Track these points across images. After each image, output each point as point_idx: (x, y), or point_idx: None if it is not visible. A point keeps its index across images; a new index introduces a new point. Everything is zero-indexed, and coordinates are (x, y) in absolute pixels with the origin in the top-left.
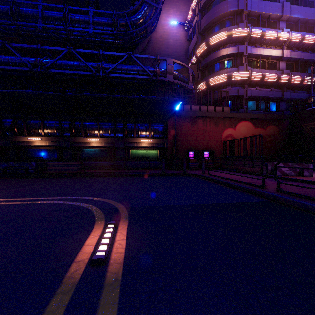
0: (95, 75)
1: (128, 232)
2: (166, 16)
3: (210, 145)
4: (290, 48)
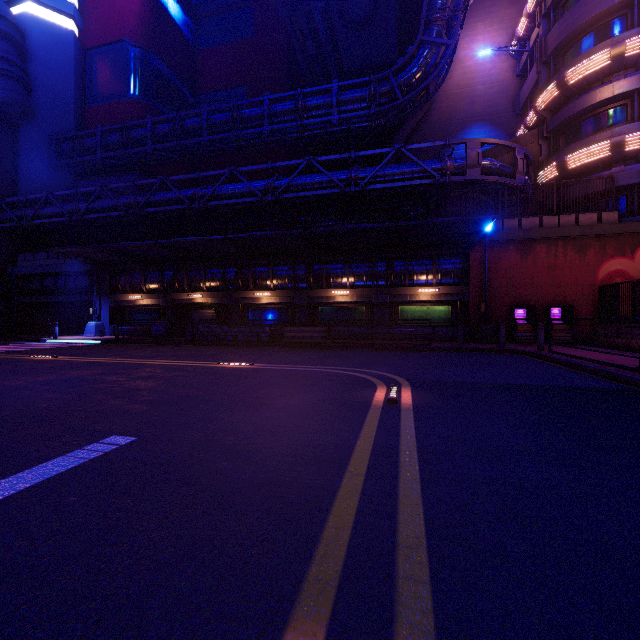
0: (344, 192)
1: (412, 393)
2: (468, 41)
3: (565, 295)
4: None
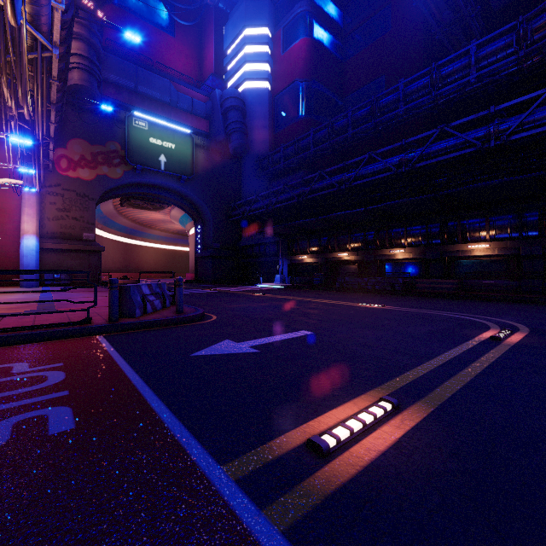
0: (481, 149)
1: (524, 337)
2: None
3: None
4: None
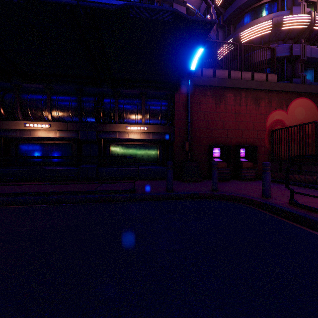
0: None
1: None
2: None
3: (246, 137)
4: None
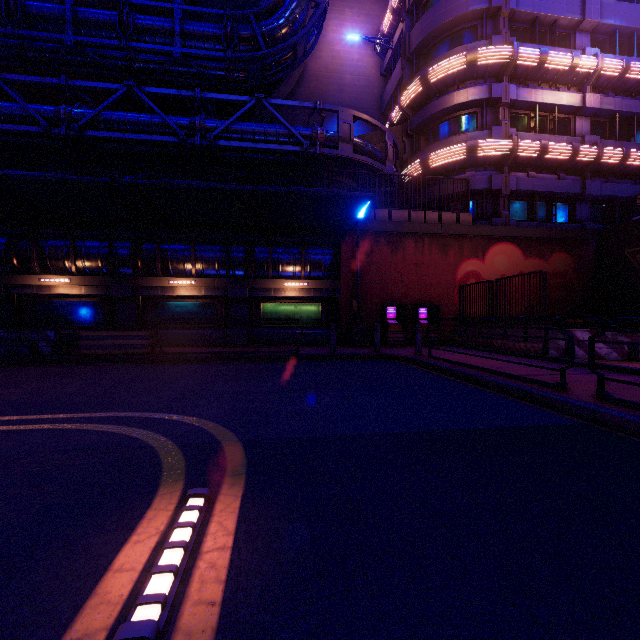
0: (186, 144)
1: (240, 521)
2: (337, 25)
3: (431, 294)
4: (599, 91)
